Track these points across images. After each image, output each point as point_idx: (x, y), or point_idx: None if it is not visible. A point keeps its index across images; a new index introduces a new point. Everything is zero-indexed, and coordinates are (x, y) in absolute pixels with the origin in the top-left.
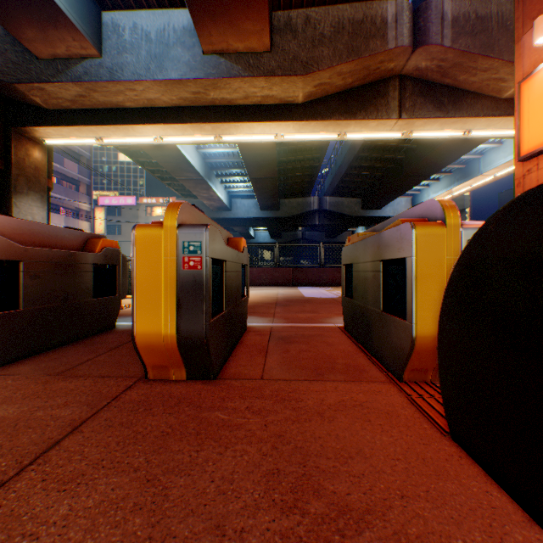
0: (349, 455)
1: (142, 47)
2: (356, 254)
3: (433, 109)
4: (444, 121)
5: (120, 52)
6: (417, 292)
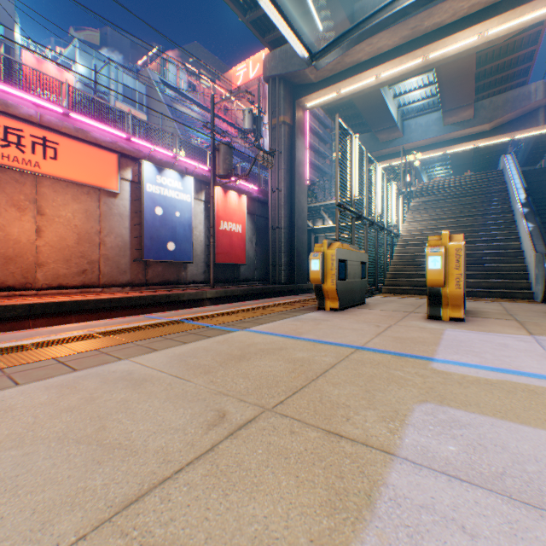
0: None
1: (418, 130)
2: None
3: None
4: None
5: (409, 134)
6: None
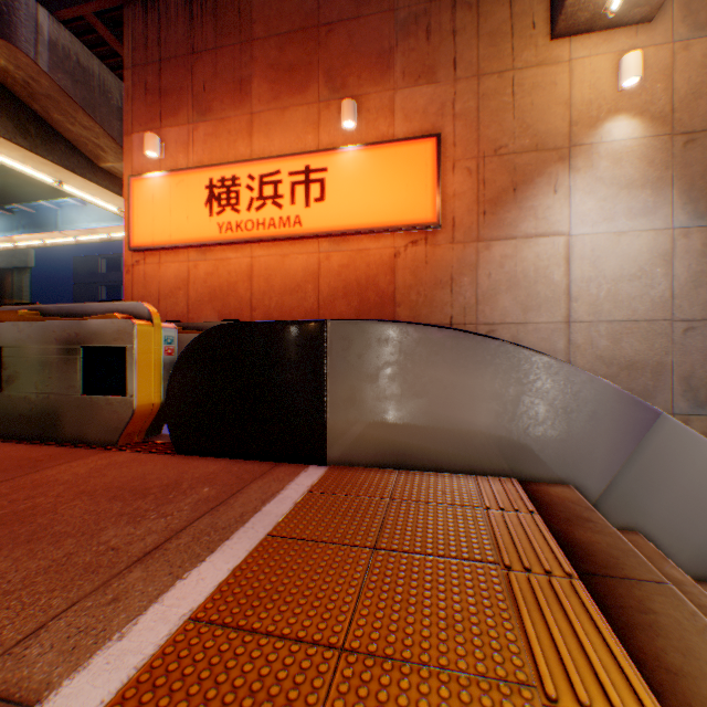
0: (144, 476)
1: None
2: (21, 336)
3: (19, 132)
4: (33, 156)
5: None
6: (139, 372)
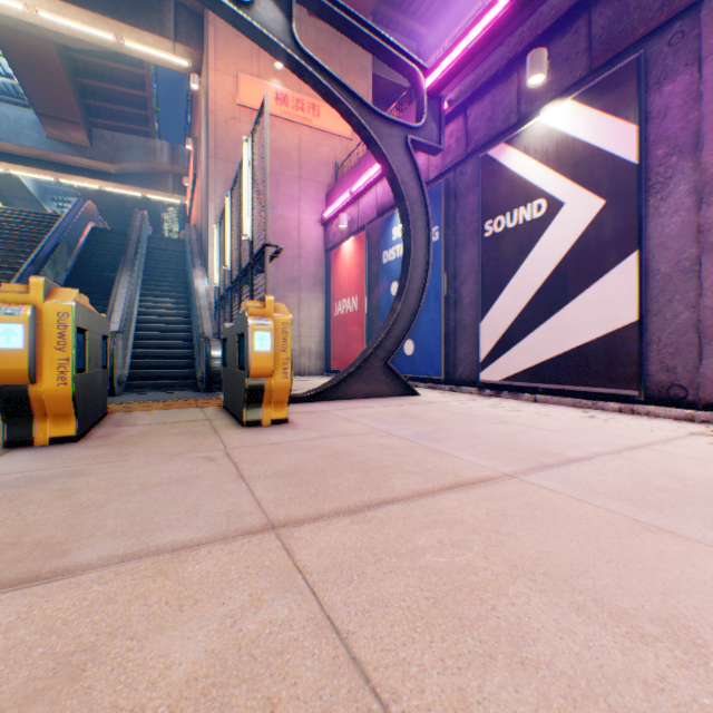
0: None
1: (5, 124)
2: None
3: None
4: None
5: None
6: None
